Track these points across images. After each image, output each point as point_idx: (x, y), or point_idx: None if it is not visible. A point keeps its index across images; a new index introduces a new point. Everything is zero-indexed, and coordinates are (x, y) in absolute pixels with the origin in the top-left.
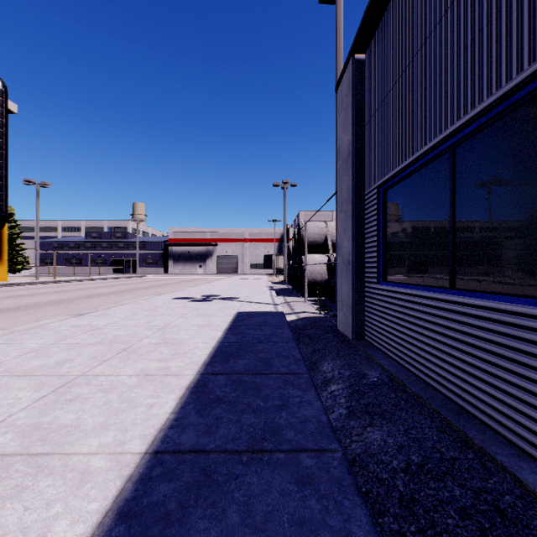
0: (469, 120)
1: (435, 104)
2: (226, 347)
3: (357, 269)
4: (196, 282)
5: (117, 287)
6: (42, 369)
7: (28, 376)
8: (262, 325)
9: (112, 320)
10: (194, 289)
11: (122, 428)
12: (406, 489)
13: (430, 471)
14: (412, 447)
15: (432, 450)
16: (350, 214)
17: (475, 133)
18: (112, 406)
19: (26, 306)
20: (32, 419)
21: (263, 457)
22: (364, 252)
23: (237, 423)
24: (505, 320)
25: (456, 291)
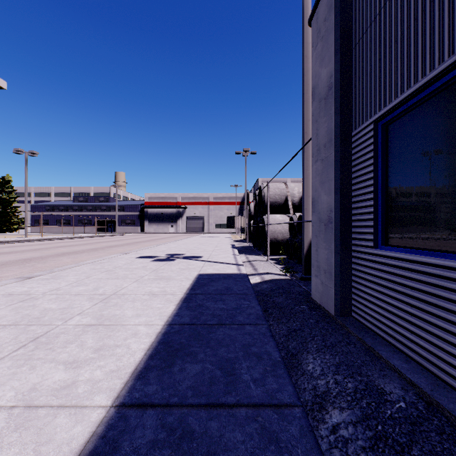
0: None
1: None
2: (174, 334)
3: (342, 229)
4: (166, 240)
5: (94, 245)
6: None
7: None
8: (224, 293)
9: (57, 286)
10: (161, 247)
11: None
12: None
13: None
14: None
15: None
16: (332, 161)
17: None
18: None
19: None
20: None
21: None
22: (350, 207)
23: None
24: None
25: None
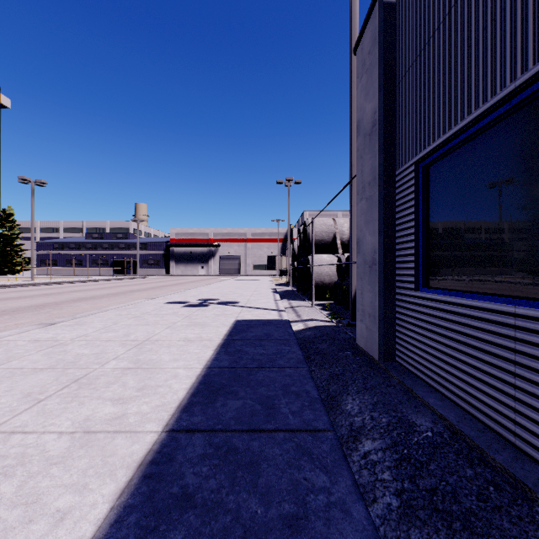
0: None
1: (538, 8)
2: (214, 376)
3: (386, 271)
4: (197, 283)
5: (113, 289)
6: None
7: None
8: (263, 339)
9: (84, 332)
10: (192, 291)
11: None
12: None
13: None
14: None
15: None
16: (375, 200)
17: None
18: None
19: (4, 311)
20: None
21: None
22: (394, 248)
23: None
24: None
25: None
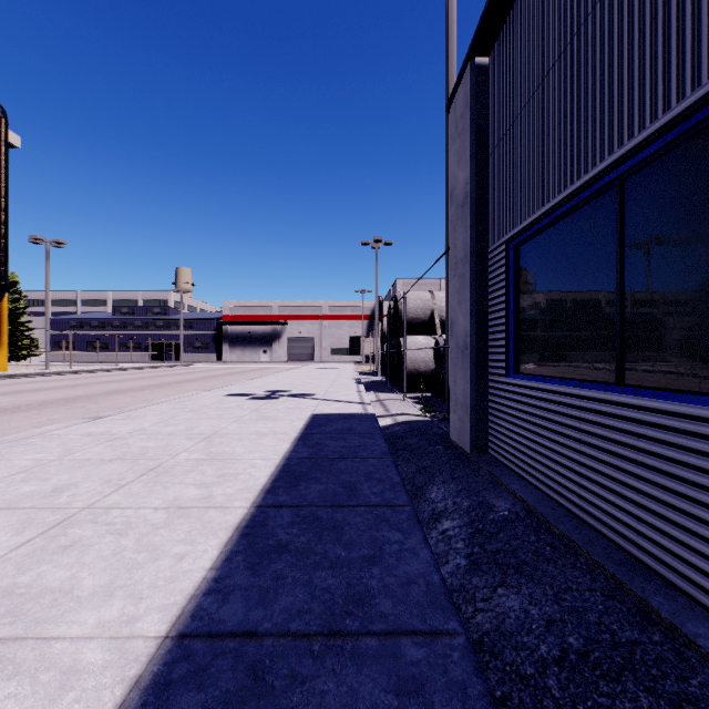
0: (648, 138)
1: (594, 119)
2: (294, 466)
3: (478, 356)
4: (259, 373)
5: (153, 379)
6: (32, 499)
7: (10, 509)
8: (345, 432)
9: (141, 426)
10: (255, 382)
11: (134, 594)
12: (564, 695)
13: (599, 663)
14: (567, 623)
15: (598, 629)
16: (467, 279)
17: (655, 158)
18: (125, 557)
19: (28, 406)
20: (3, 579)
21: (345, 645)
22: (487, 332)
23: (306, 585)
24: (707, 434)
25: (627, 388)
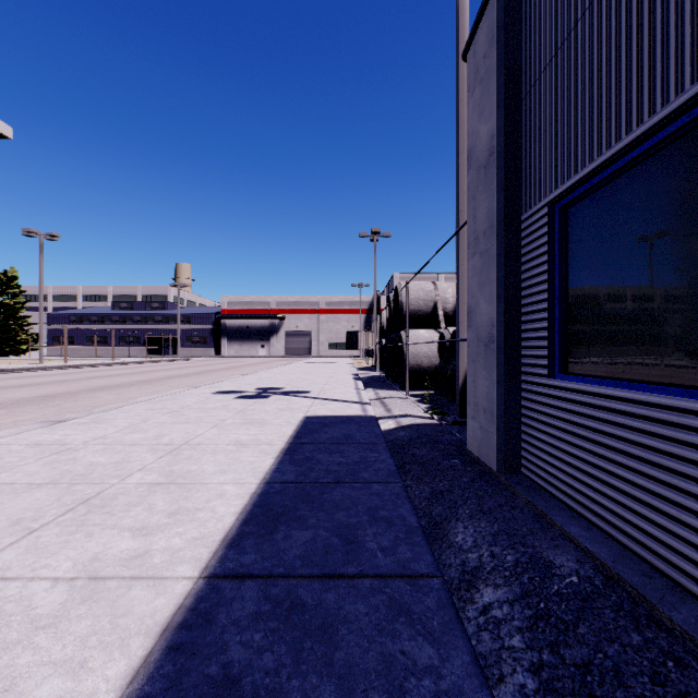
0: None
1: None
2: (274, 495)
3: (508, 351)
4: (255, 367)
5: (146, 374)
6: None
7: None
8: (342, 442)
9: (103, 433)
10: (248, 377)
11: None
12: None
13: None
14: None
15: None
16: (493, 256)
17: None
18: None
19: None
20: None
21: None
22: (519, 320)
23: None
24: None
25: None
